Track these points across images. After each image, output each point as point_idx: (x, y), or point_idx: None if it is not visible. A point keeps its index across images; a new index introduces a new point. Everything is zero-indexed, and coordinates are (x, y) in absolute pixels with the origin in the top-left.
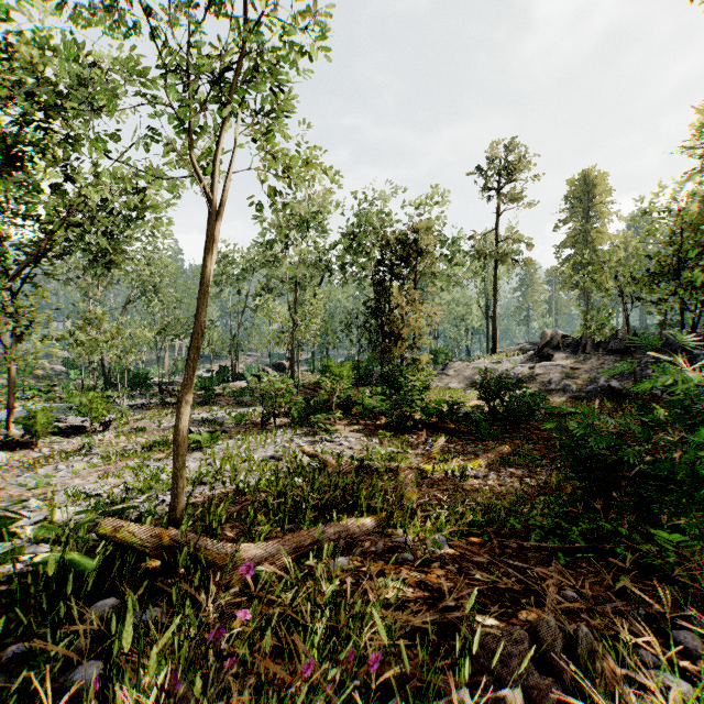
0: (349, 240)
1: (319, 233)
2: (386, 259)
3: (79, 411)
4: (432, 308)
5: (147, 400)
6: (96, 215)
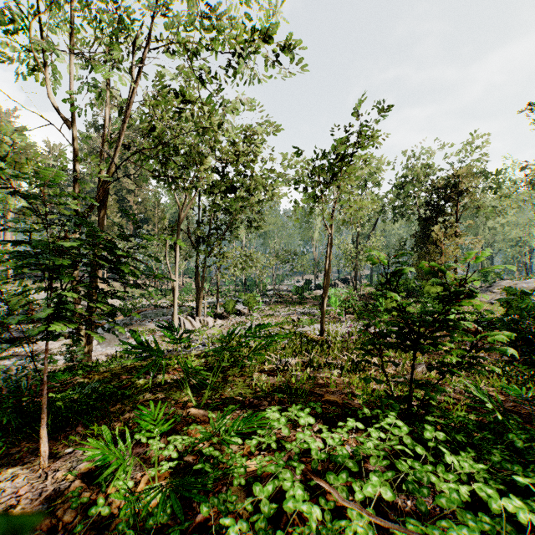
0: (399, 189)
1: (375, 186)
2: (431, 200)
3: (243, 303)
4: (473, 237)
5: (269, 299)
6: (255, 205)
